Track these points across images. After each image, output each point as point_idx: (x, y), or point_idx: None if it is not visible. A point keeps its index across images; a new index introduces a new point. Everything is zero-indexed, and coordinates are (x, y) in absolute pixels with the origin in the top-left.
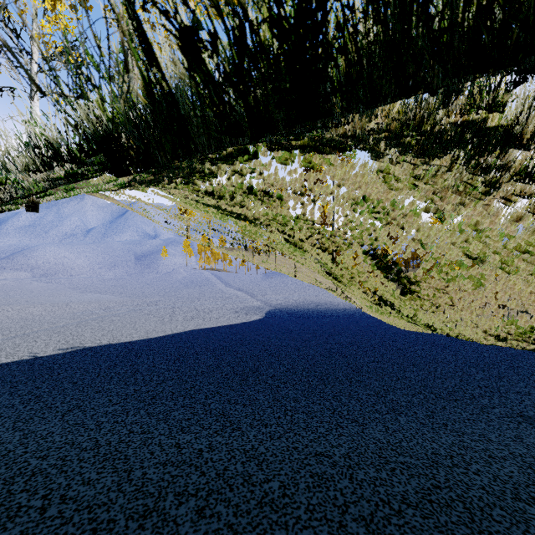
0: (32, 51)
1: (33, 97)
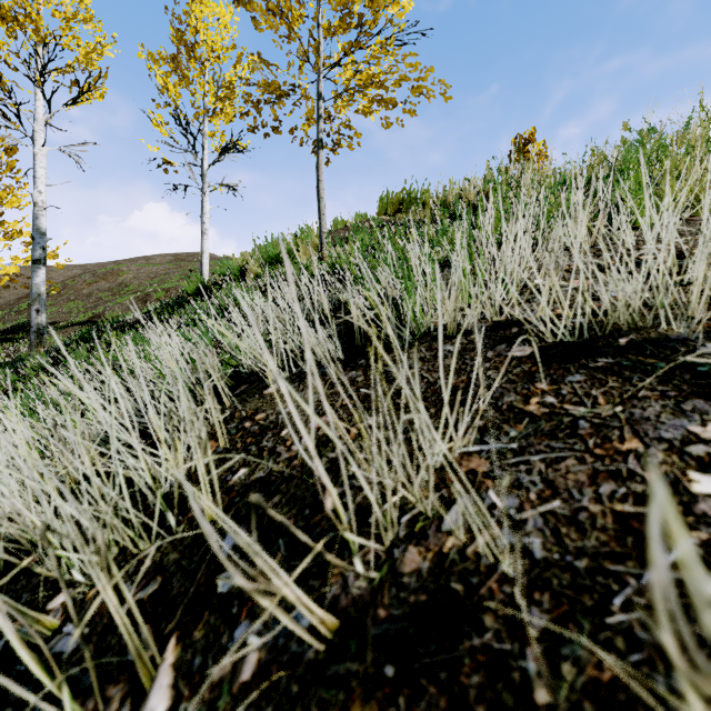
0: (204, 149)
1: (204, 193)
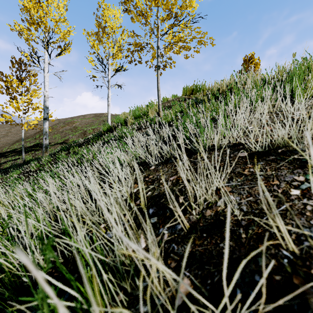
0: (108, 70)
1: (109, 88)
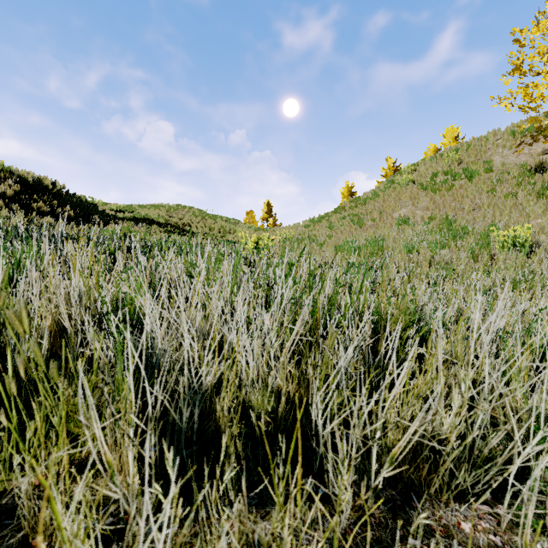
0: None
1: None
